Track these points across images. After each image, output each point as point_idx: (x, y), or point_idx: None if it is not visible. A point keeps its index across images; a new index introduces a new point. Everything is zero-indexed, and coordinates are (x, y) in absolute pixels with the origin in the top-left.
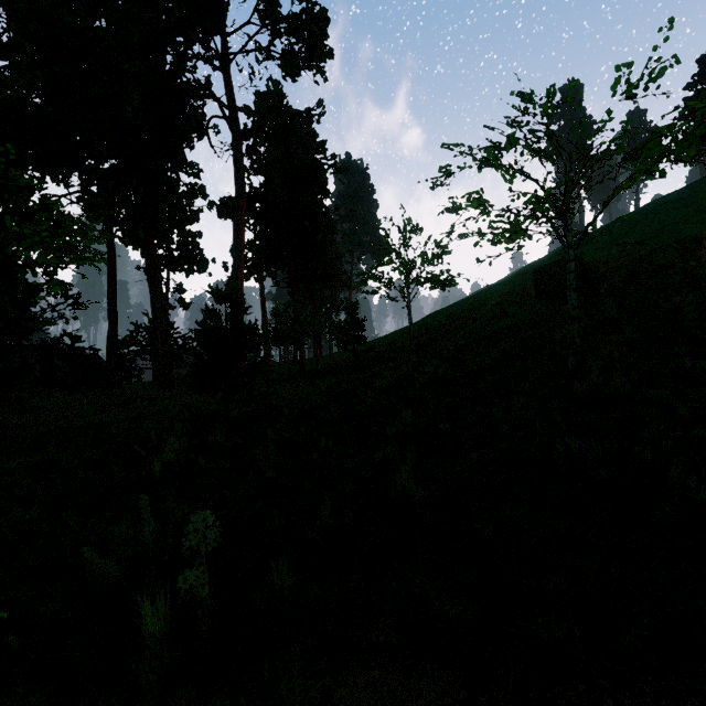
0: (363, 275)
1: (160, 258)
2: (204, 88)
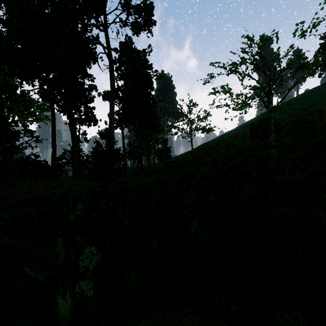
0: (170, 126)
1: (76, 119)
2: (96, 40)
